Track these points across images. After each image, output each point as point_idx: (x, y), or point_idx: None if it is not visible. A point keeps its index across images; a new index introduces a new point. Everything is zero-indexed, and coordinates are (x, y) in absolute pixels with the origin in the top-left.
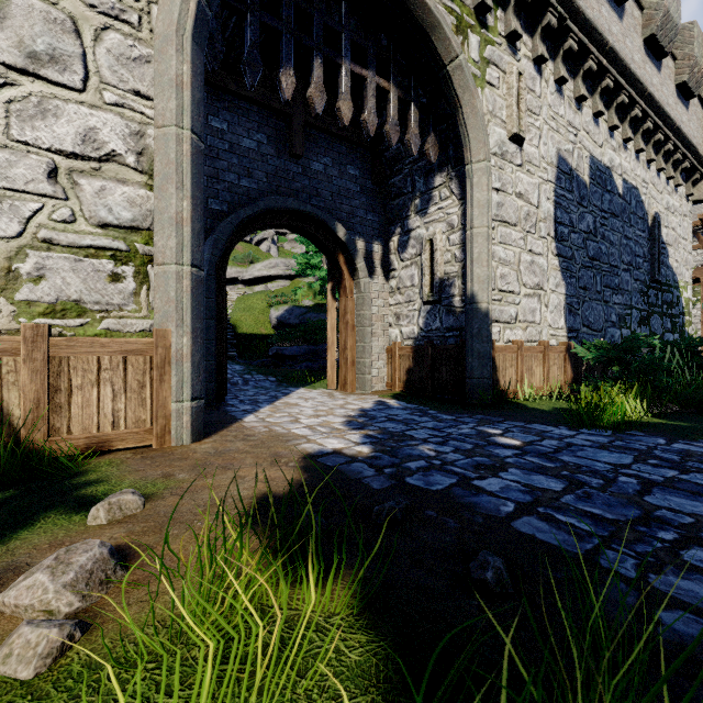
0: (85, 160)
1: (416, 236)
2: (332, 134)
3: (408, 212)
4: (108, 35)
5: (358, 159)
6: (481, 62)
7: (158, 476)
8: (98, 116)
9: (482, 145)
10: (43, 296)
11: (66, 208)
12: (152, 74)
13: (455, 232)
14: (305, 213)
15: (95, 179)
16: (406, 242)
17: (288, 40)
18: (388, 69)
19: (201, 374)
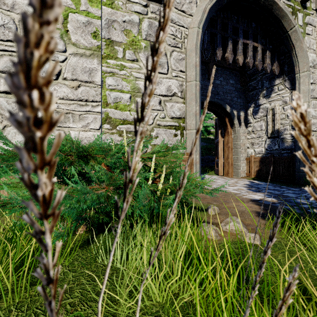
0: (167, 97)
1: (263, 107)
2: (224, 67)
3: (258, 97)
4: (173, 53)
5: (234, 76)
6: (303, 25)
7: (206, 202)
8: (171, 81)
9: (305, 64)
10: (157, 142)
11: (163, 113)
12: (184, 63)
13: (287, 105)
14: (214, 102)
15: (170, 102)
16: (257, 110)
17: (219, 36)
18: (256, 37)
19: (200, 168)
